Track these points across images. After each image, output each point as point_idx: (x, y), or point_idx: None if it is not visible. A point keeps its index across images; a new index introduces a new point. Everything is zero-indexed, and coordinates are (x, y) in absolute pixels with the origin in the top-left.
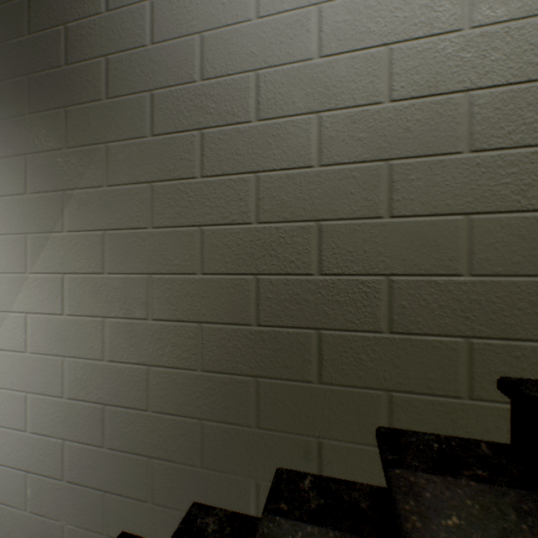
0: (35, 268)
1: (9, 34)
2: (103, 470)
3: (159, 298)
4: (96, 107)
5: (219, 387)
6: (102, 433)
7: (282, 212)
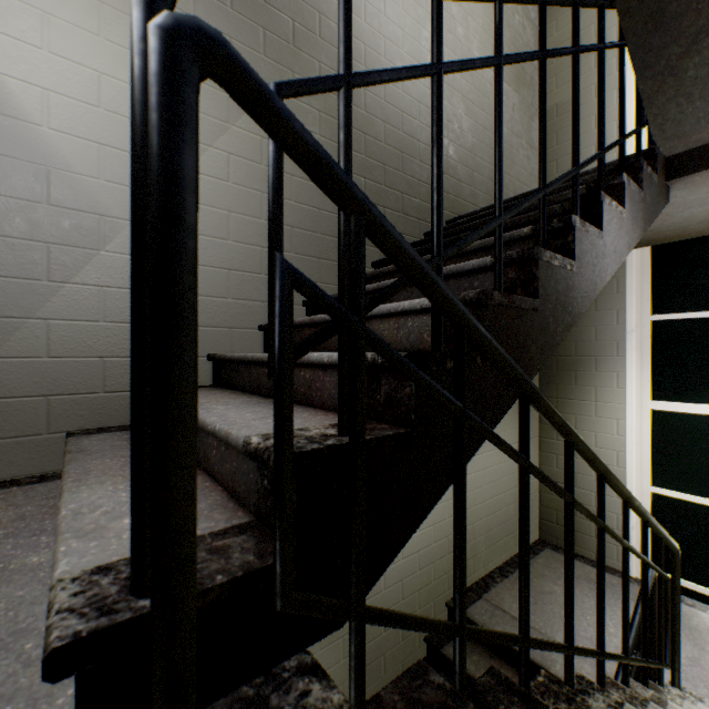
0: None
1: None
2: None
3: None
4: None
5: None
6: None
7: None
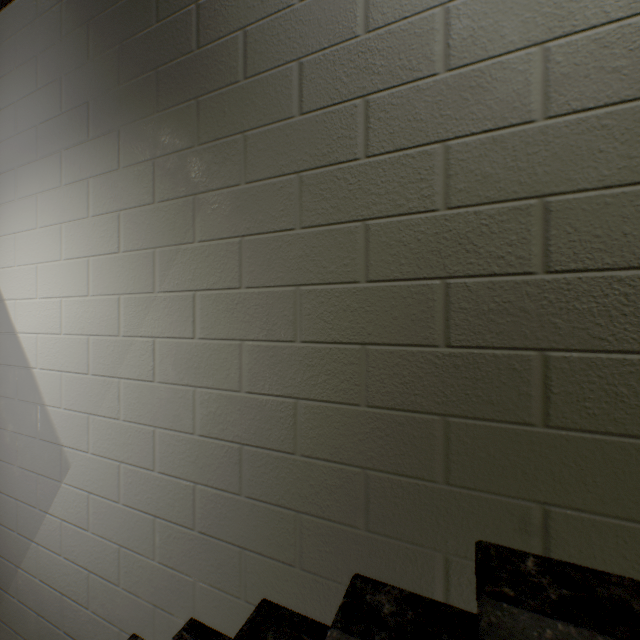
0: (164, 286)
1: (136, 28)
2: (240, 522)
3: (309, 314)
4: (232, 91)
5: (391, 428)
6: (240, 478)
7: (483, 190)
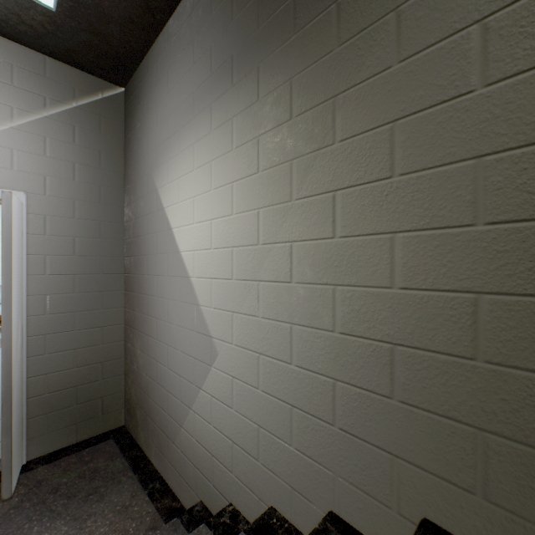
0: (301, 193)
1: None
2: (391, 427)
3: (499, 189)
4: None
5: None
6: (390, 380)
7: None
